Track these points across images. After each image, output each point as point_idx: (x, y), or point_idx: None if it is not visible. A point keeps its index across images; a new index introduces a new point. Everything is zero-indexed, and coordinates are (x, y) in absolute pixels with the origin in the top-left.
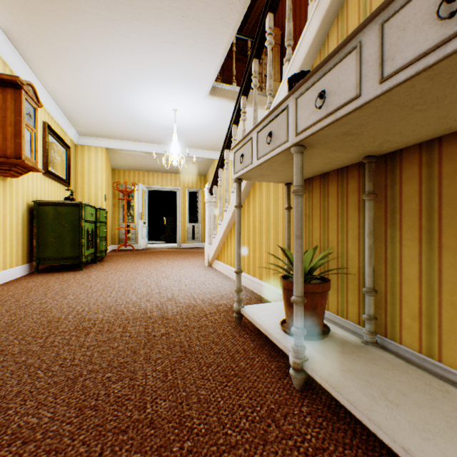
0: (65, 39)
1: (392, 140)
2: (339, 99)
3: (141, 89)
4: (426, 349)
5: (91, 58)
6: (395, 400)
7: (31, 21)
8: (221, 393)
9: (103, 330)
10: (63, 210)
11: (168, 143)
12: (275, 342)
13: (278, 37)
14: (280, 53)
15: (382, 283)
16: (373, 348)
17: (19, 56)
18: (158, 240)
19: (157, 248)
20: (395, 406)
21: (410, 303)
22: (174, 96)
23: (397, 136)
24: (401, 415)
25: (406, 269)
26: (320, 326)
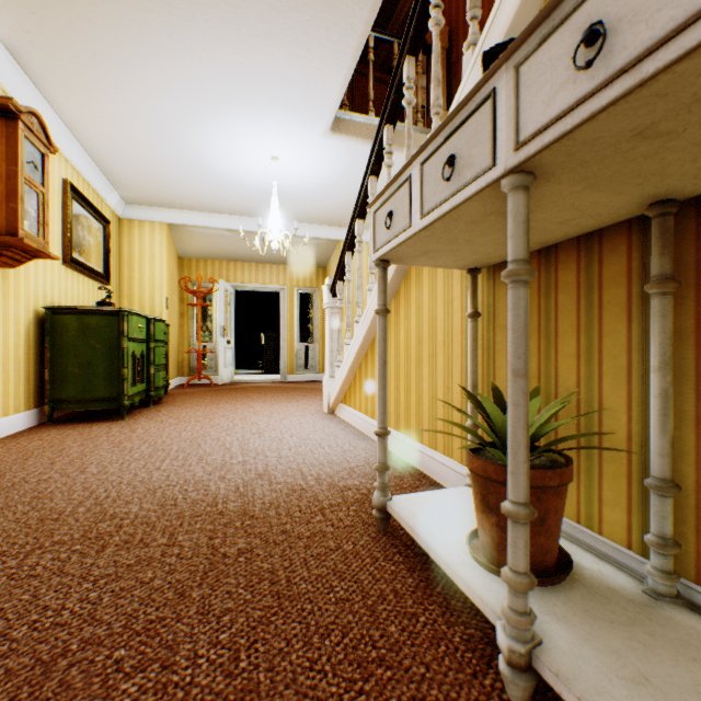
0: (89, 36)
1: None
2: (652, 27)
3: (218, 123)
4: None
5: (135, 70)
6: None
7: (31, 3)
8: None
9: (133, 540)
10: (92, 321)
11: (265, 216)
12: (460, 586)
13: (443, 36)
14: (447, 64)
15: (689, 468)
16: (675, 612)
17: (18, 69)
18: (253, 368)
19: (249, 381)
20: None
21: None
22: (273, 135)
23: None
24: None
25: None
26: (552, 554)
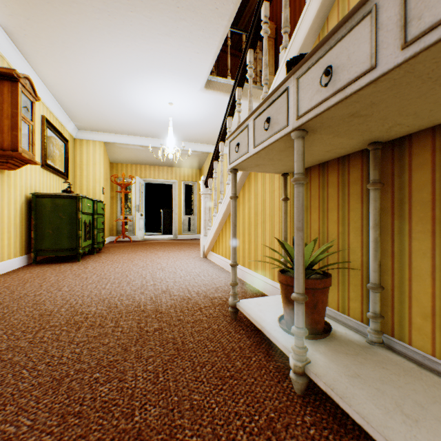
0: (61, 32)
1: (403, 123)
2: (349, 73)
3: (137, 83)
4: (440, 352)
5: (87, 52)
6: (412, 414)
7: (27, 13)
8: (215, 399)
9: (95, 324)
10: (60, 202)
11: (164, 137)
12: (273, 341)
13: (272, 31)
14: (275, 47)
15: (388, 278)
16: (379, 349)
17: (17, 50)
18: (156, 231)
19: (154, 239)
20: (414, 422)
21: (421, 301)
22: (170, 90)
23: (410, 118)
24: (423, 434)
25: (417, 264)
26: (321, 324)
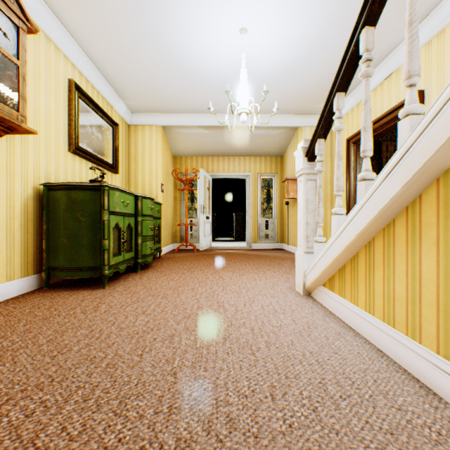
0: None
1: None
2: None
3: None
4: None
5: None
6: None
7: None
8: None
9: None
10: (77, 196)
11: (234, 110)
12: None
13: None
14: None
15: None
16: None
17: None
18: (227, 237)
19: (222, 248)
20: None
21: None
22: None
23: None
24: None
25: None
26: None
